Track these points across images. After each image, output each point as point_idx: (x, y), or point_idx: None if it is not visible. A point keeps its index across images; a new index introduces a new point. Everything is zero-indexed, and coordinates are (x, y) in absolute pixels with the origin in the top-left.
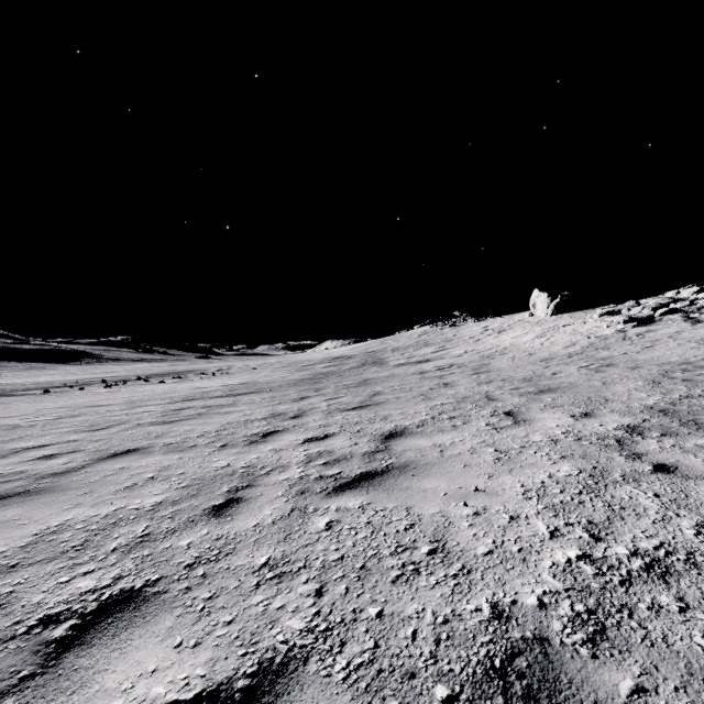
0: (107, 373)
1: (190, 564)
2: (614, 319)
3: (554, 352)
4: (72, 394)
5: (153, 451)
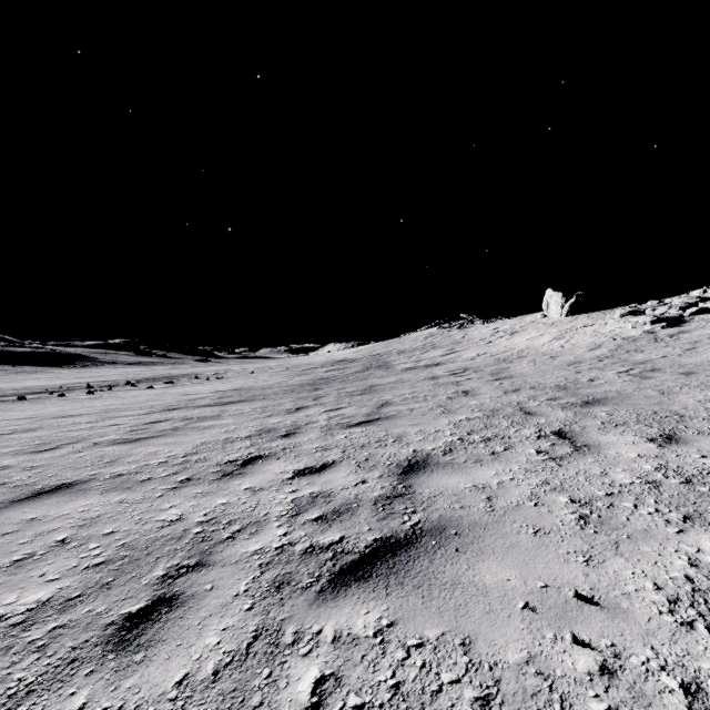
0: (97, 377)
1: None
2: (639, 319)
3: (580, 355)
4: (47, 401)
5: (91, 488)
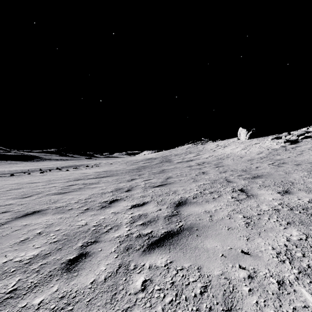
0: (43, 166)
1: None
2: (279, 141)
3: (253, 156)
4: (23, 176)
5: (47, 212)
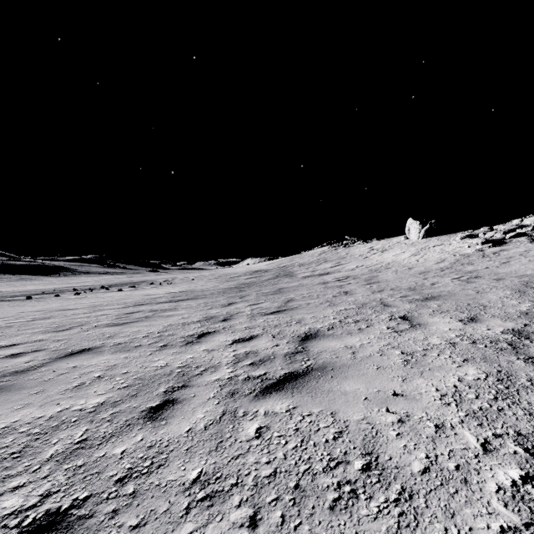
0: (78, 283)
1: (121, 479)
2: (473, 241)
3: (429, 267)
4: (48, 300)
5: (104, 351)
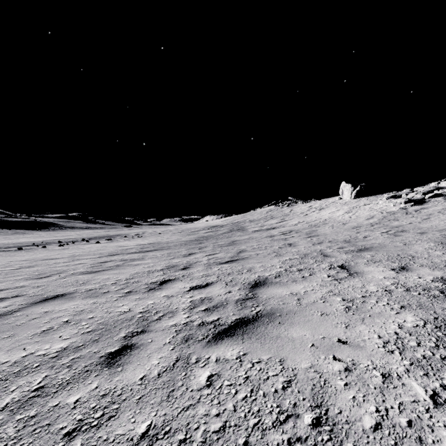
0: (63, 236)
1: (70, 432)
2: (398, 200)
3: (360, 222)
4: (36, 250)
5: (75, 296)
